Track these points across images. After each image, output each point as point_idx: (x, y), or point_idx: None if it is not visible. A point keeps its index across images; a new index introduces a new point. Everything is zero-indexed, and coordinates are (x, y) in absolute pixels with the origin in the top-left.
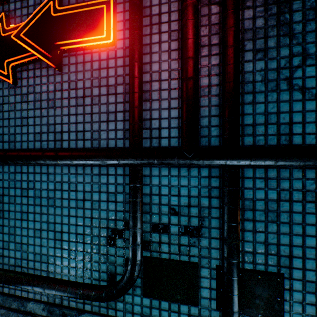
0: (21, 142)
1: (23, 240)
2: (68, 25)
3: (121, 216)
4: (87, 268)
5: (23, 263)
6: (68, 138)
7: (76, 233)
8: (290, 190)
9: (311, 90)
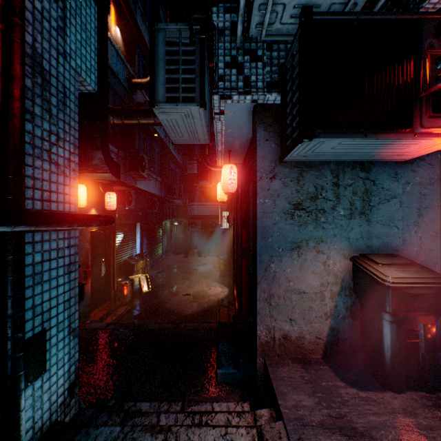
0: None
1: None
2: None
3: None
4: None
5: None
6: None
7: None
8: (50, 251)
9: (62, 167)
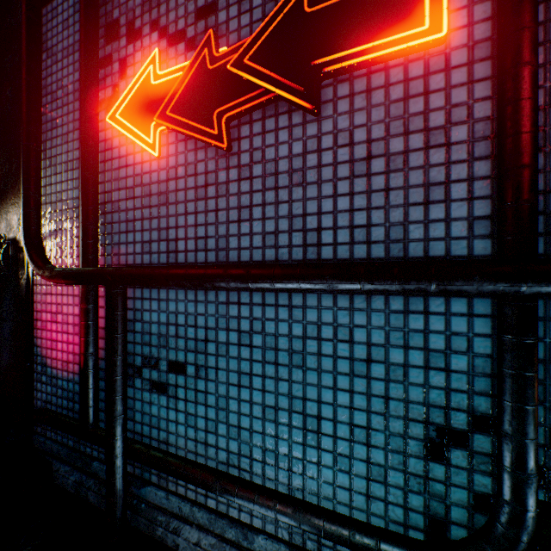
0: (237, 250)
1: (242, 423)
2: (339, 22)
3: (460, 402)
4: (375, 495)
5: (242, 463)
6: (333, 240)
7: (349, 424)
8: None
9: None
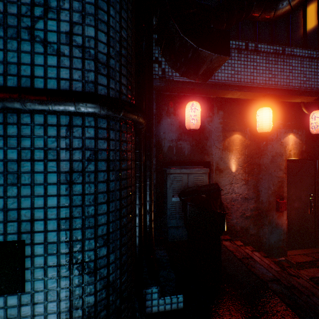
0: None
1: None
2: None
3: None
4: None
5: None
6: None
7: None
8: (31, 149)
9: (53, 45)
